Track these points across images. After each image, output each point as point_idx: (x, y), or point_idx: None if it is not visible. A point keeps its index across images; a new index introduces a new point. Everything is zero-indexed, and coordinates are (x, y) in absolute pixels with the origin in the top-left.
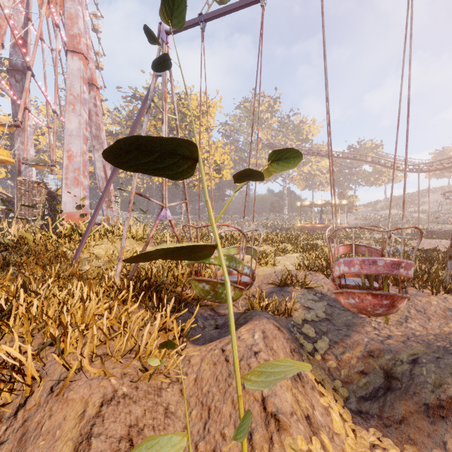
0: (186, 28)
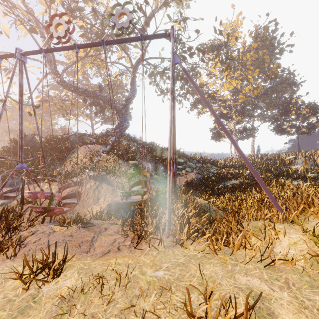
0: (154, 38)
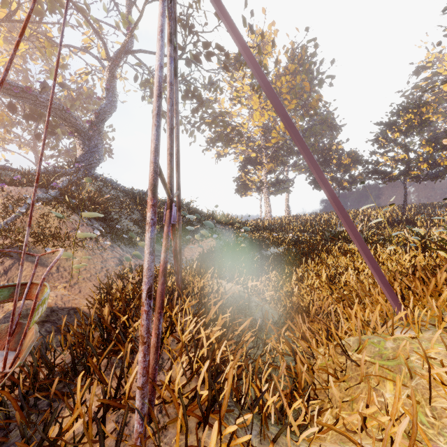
0: None
